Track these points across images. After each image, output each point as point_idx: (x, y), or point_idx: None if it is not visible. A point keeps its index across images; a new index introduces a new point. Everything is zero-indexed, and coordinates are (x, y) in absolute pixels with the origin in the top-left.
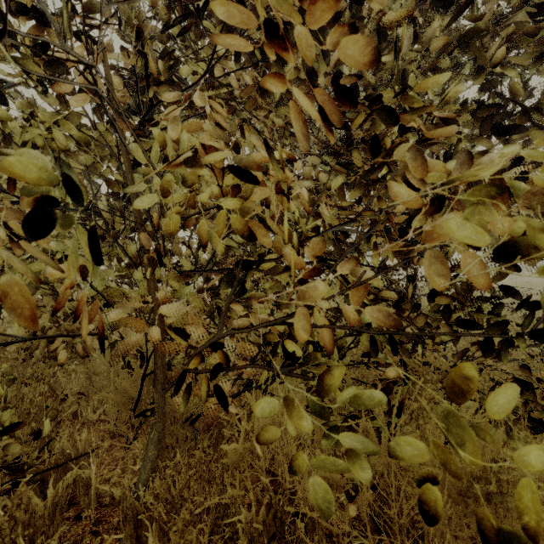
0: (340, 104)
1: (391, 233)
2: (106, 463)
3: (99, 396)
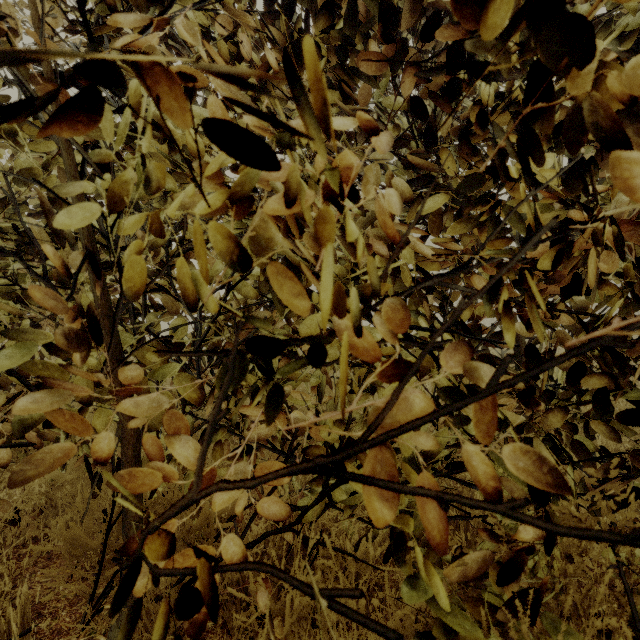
0: (458, 9)
1: (503, 278)
2: (64, 631)
3: (62, 520)
